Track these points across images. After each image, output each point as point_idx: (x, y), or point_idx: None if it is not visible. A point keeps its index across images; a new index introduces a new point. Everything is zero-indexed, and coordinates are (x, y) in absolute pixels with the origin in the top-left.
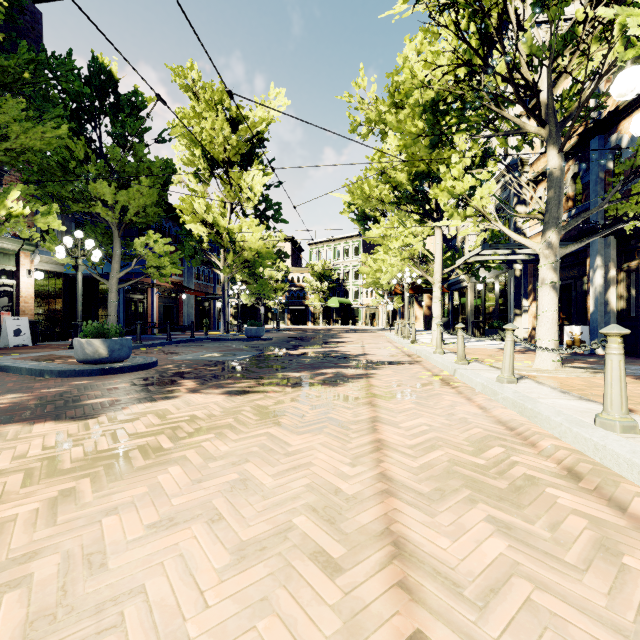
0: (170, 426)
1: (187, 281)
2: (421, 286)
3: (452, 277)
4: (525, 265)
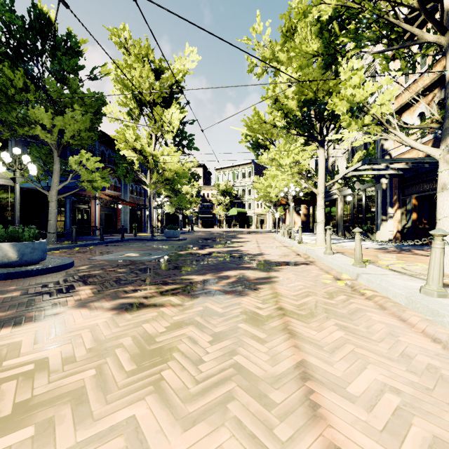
0: None
1: (123, 195)
2: (300, 199)
3: (332, 189)
4: (390, 180)
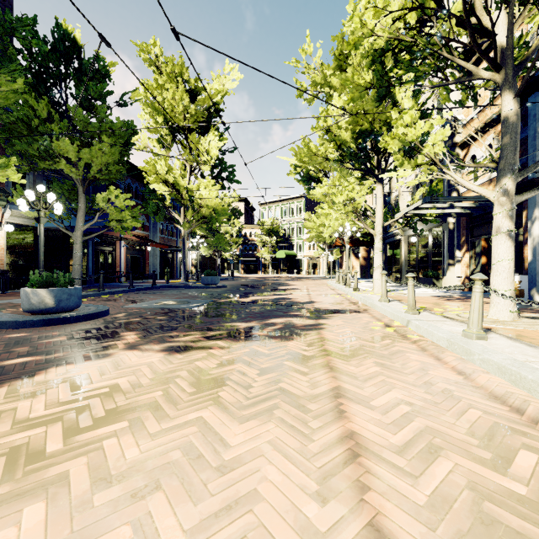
0: (78, 405)
1: (152, 235)
2: (358, 239)
3: (392, 229)
4: (458, 219)
